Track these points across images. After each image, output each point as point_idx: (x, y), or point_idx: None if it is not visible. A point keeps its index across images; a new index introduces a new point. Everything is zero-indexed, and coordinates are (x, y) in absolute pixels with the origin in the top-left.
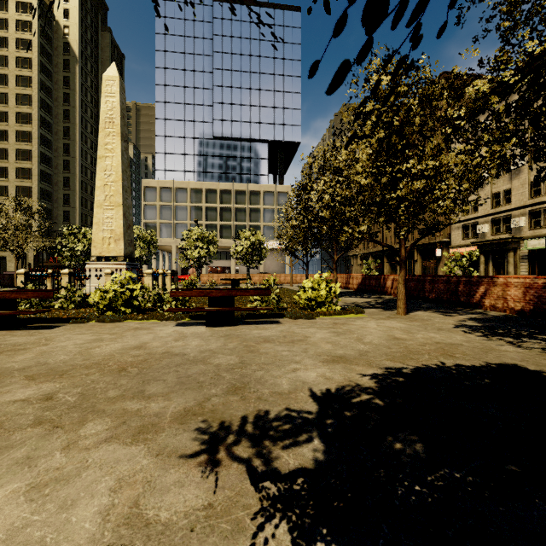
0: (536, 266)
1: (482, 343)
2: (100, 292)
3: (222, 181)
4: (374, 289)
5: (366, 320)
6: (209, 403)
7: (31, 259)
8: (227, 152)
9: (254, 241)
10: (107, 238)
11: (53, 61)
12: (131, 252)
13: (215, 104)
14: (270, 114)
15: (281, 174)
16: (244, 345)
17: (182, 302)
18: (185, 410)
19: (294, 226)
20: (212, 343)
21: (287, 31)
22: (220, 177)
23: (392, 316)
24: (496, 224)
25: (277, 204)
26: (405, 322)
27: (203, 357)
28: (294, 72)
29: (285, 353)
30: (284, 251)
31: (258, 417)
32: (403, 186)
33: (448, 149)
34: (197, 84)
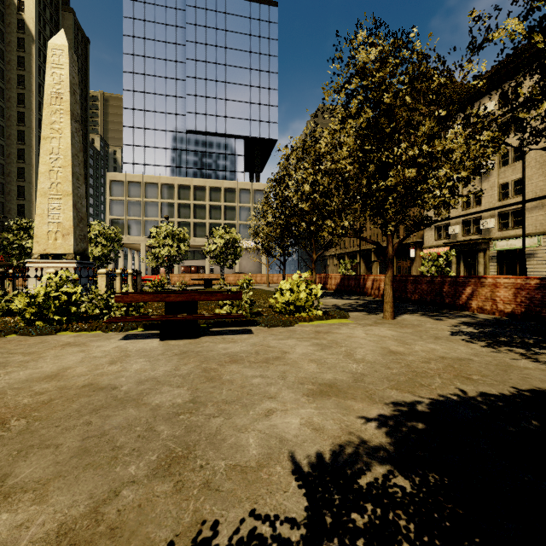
0: (504, 266)
1: (493, 357)
2: (25, 297)
3: (195, 177)
4: (353, 290)
5: (352, 327)
6: (114, 504)
7: None
8: (201, 147)
9: (229, 240)
10: (53, 232)
11: (5, 39)
12: (84, 249)
13: (188, 96)
14: (246, 110)
15: (258, 172)
16: (203, 368)
17: (136, 308)
18: (59, 533)
19: (271, 222)
20: (160, 366)
21: (264, 25)
22: (194, 173)
23: (379, 321)
24: (467, 226)
25: (253, 202)
26: (395, 328)
27: (139, 391)
28: (271, 68)
29: (256, 381)
30: (260, 250)
31: (196, 545)
32: (390, 176)
33: (441, 135)
34: (169, 73)
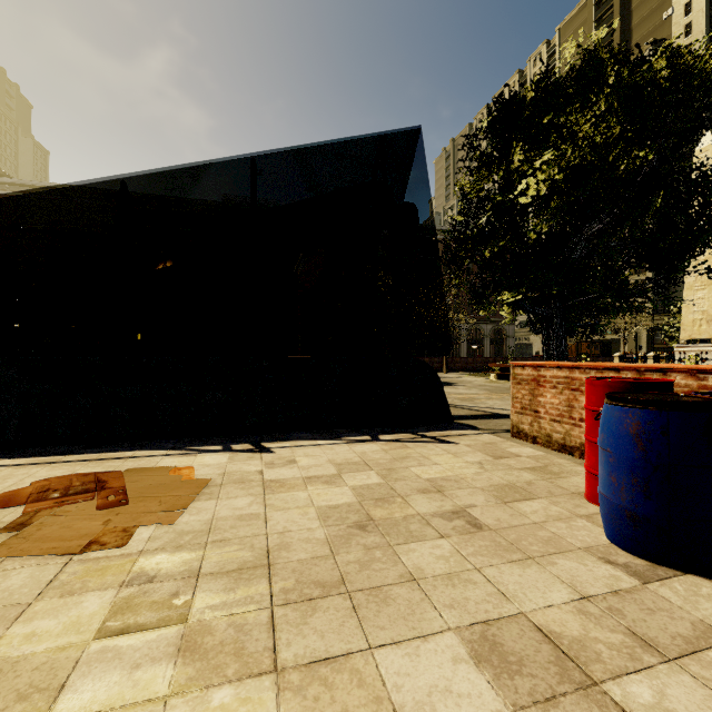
0: None
1: None
2: None
3: None
4: None
5: None
6: None
7: (643, 341)
8: None
9: None
10: (698, 320)
11: None
12: None
13: None
14: None
15: None
16: None
17: None
18: None
19: None
20: None
21: None
22: None
23: None
24: None
25: None
26: None
27: None
28: None
29: None
30: None
31: None
32: None
33: None
34: None
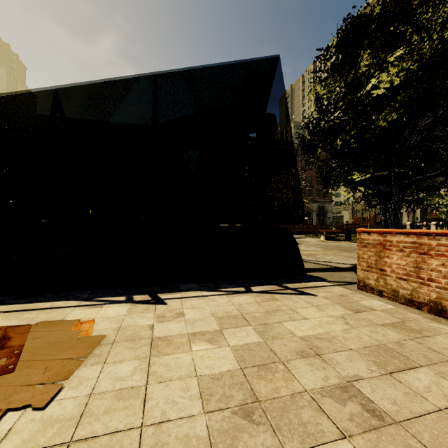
0: None
1: None
2: None
3: None
4: None
5: None
6: None
7: (418, 214)
8: None
9: None
10: None
11: None
12: None
13: None
14: None
15: None
16: None
17: None
18: None
19: None
20: None
21: None
22: None
23: None
24: None
25: None
26: None
27: None
28: None
29: None
30: None
31: None
32: None
33: None
34: None
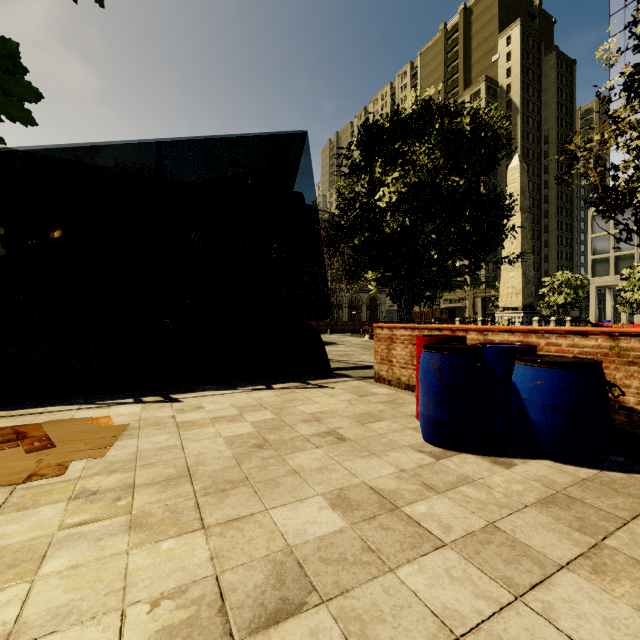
0: None
1: None
2: None
3: None
4: None
5: None
6: None
7: (479, 308)
8: None
9: None
10: (510, 293)
11: None
12: (531, 303)
13: None
14: None
15: None
16: None
17: None
18: None
19: None
20: None
21: None
22: None
23: None
24: None
25: None
26: None
27: None
28: None
29: None
30: None
31: None
32: None
33: None
34: None
